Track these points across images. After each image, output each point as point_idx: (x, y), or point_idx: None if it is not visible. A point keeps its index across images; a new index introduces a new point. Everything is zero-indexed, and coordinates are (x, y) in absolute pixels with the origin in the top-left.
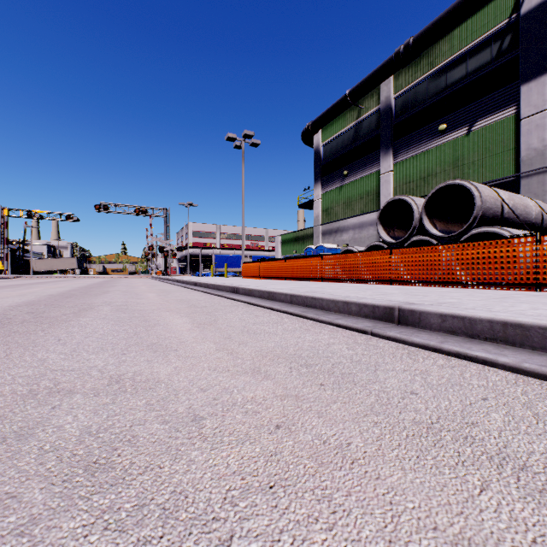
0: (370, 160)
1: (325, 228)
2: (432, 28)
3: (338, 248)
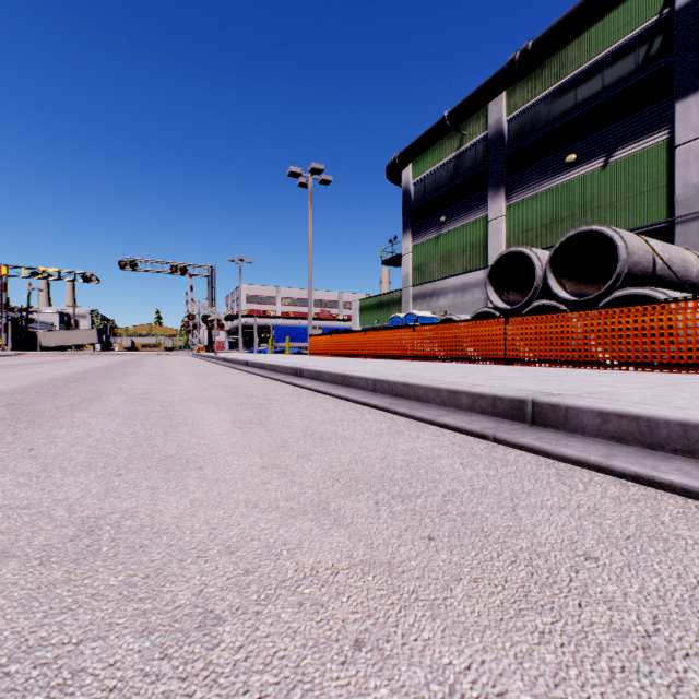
0: (475, 202)
1: (416, 291)
2: (558, 28)
3: (433, 316)
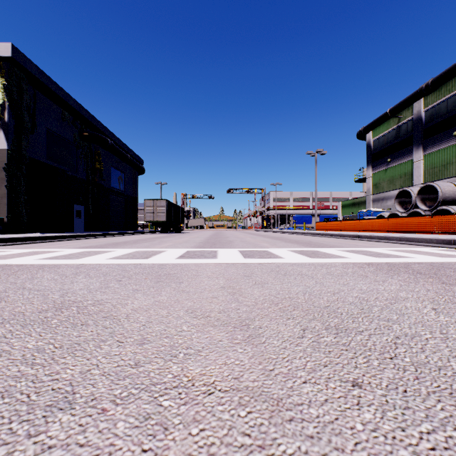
0: (407, 152)
1: (374, 197)
2: (443, 76)
3: (382, 211)
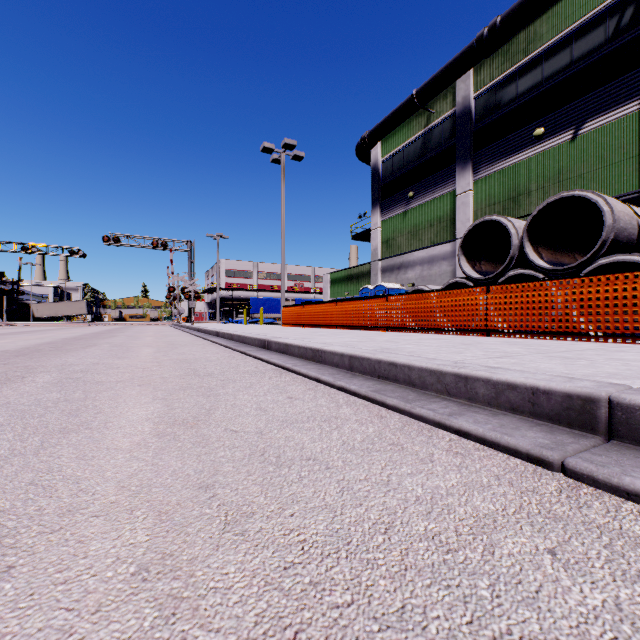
0: (443, 177)
1: (385, 264)
2: (527, 2)
3: (401, 288)
